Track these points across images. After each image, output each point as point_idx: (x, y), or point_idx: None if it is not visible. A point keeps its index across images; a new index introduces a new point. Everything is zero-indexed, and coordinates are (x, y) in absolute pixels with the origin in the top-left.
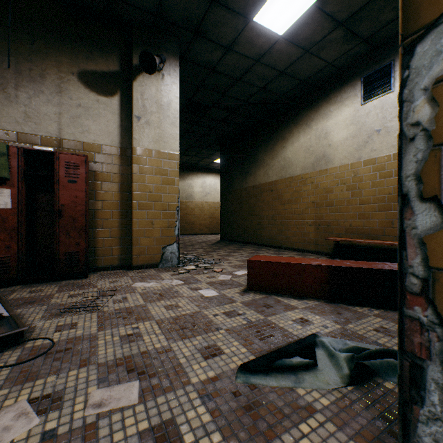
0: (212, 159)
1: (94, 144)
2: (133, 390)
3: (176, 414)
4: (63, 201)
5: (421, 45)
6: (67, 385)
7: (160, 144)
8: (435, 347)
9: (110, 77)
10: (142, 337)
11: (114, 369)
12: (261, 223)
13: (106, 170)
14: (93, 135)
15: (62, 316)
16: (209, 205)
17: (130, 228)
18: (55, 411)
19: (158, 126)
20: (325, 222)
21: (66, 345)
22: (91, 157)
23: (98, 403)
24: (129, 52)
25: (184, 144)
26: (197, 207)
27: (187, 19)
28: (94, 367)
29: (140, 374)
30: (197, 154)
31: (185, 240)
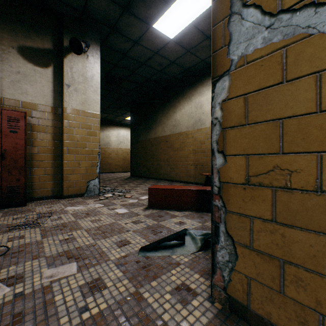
0: (125, 117)
1: (31, 103)
2: (73, 267)
3: (101, 275)
4: (5, 147)
5: (217, 84)
6: (25, 270)
7: (86, 106)
8: (222, 216)
9: (45, 53)
10: (76, 239)
11: (58, 258)
12: (159, 164)
13: (41, 123)
14: (31, 96)
15: (11, 232)
16: (122, 151)
17: (61, 167)
18: (20, 283)
19: (83, 92)
20: (200, 163)
21: (18, 249)
22: (28, 113)
23: (50, 276)
24: (60, 35)
25: (103, 105)
26: (113, 152)
27: (106, 18)
28: (43, 259)
29: (77, 259)
30: (113, 112)
31: (104, 177)
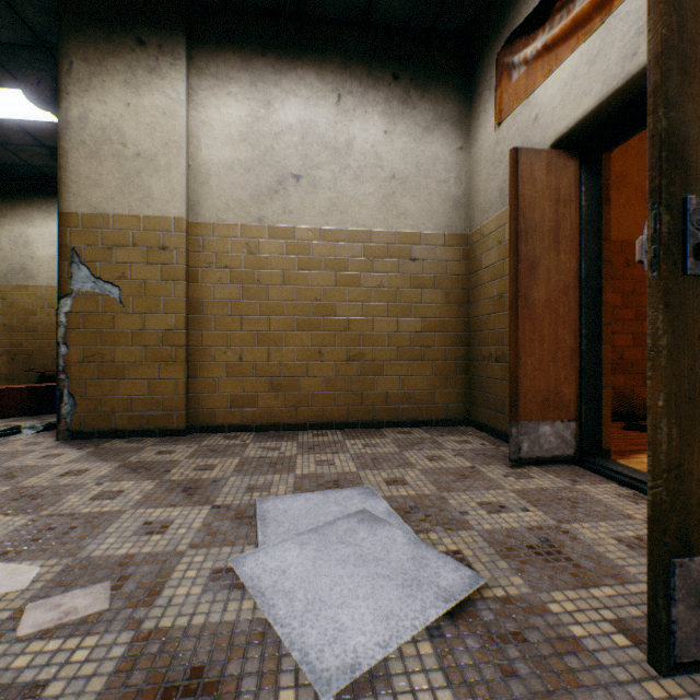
0: None
1: None
2: None
3: None
4: None
5: (63, 300)
6: None
7: None
8: (67, 384)
9: None
10: None
11: None
12: None
13: None
14: None
15: None
16: None
17: None
18: None
19: None
20: (27, 351)
21: None
22: None
23: None
24: None
25: None
26: None
27: None
28: None
29: None
30: None
31: None
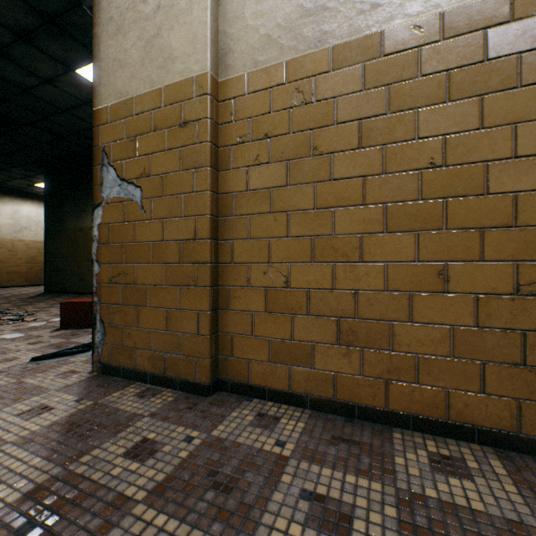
0: (33, 182)
1: None
2: None
3: None
4: None
5: (96, 211)
6: None
7: None
8: (98, 308)
9: None
10: None
11: None
12: None
13: None
14: None
15: None
16: (27, 245)
17: None
18: None
19: None
20: None
21: None
22: None
23: None
24: None
25: None
26: (3, 247)
27: None
28: None
29: None
30: (3, 170)
31: None
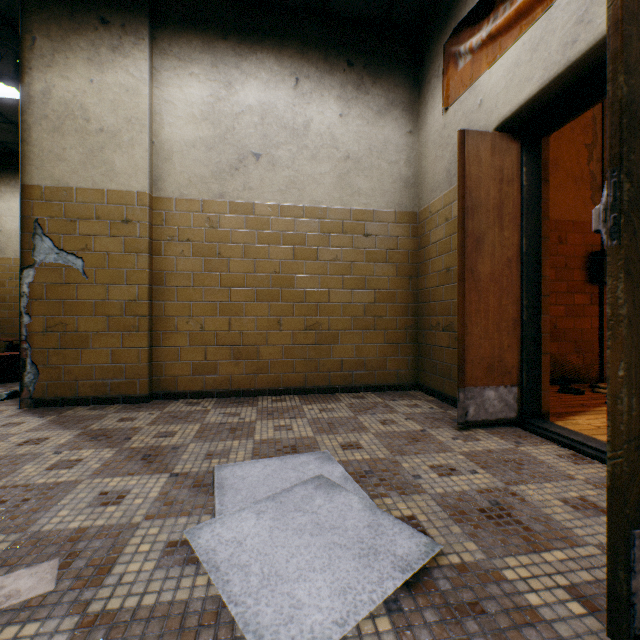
0: None
1: None
2: None
3: None
4: None
5: (26, 271)
6: None
7: None
8: (29, 353)
9: None
10: None
11: None
12: None
13: None
14: None
15: None
16: None
17: None
18: None
19: None
20: None
21: None
22: None
23: None
24: None
25: None
26: None
27: None
28: None
29: None
30: None
31: None
